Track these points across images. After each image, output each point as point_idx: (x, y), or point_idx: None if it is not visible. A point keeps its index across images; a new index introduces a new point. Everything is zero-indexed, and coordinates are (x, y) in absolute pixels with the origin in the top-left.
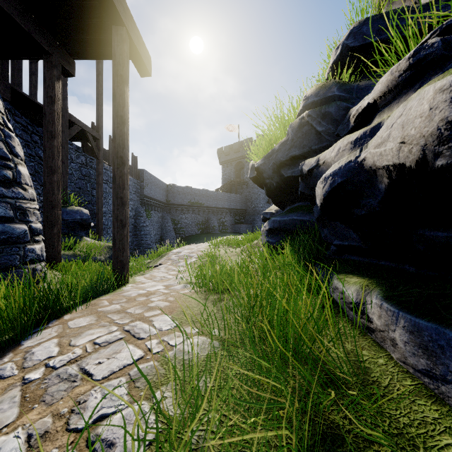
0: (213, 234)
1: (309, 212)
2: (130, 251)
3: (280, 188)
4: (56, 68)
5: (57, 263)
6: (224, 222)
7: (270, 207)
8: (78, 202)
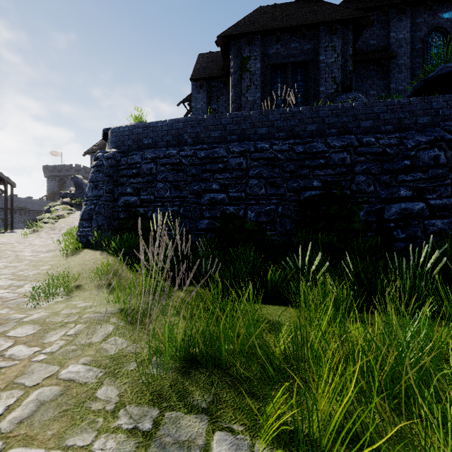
0: None
1: None
2: None
3: None
4: None
5: None
6: None
7: None
8: None
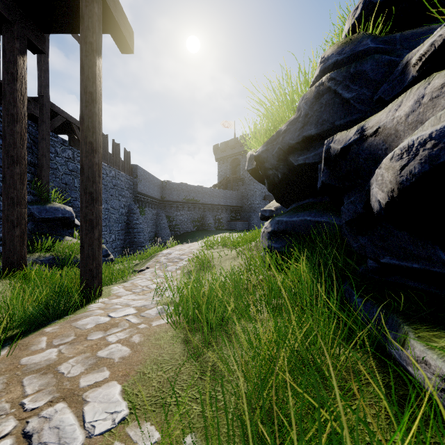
0: (209, 232)
1: (327, 210)
2: (122, 250)
3: (287, 181)
4: (19, 40)
5: (18, 271)
6: (220, 219)
7: (269, 205)
8: (64, 198)
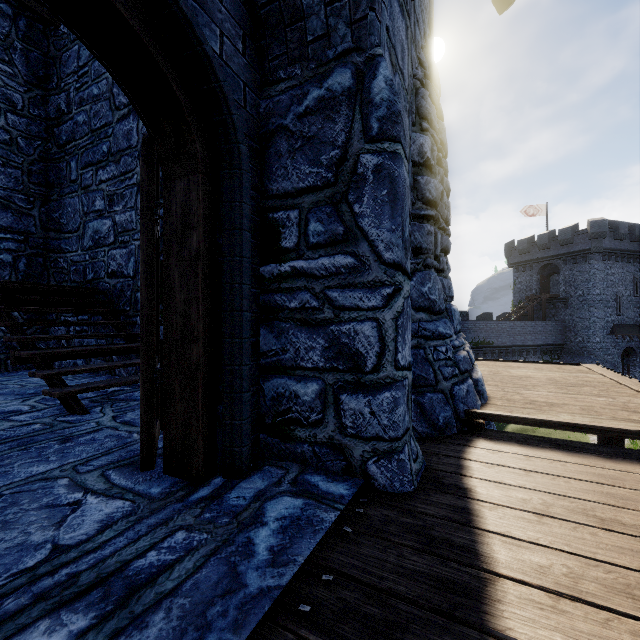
0: None
1: None
2: None
3: None
4: None
5: None
6: None
7: None
8: None
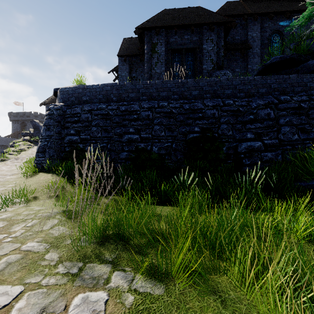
0: None
1: None
2: None
3: None
4: None
5: None
6: None
7: None
8: None
